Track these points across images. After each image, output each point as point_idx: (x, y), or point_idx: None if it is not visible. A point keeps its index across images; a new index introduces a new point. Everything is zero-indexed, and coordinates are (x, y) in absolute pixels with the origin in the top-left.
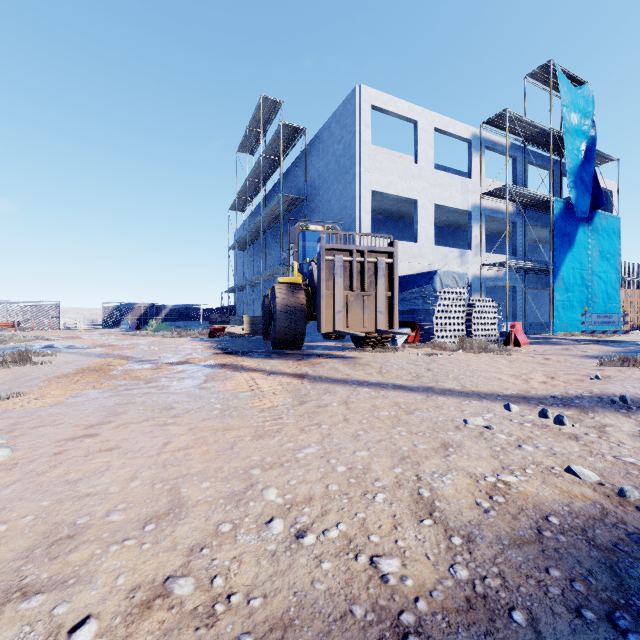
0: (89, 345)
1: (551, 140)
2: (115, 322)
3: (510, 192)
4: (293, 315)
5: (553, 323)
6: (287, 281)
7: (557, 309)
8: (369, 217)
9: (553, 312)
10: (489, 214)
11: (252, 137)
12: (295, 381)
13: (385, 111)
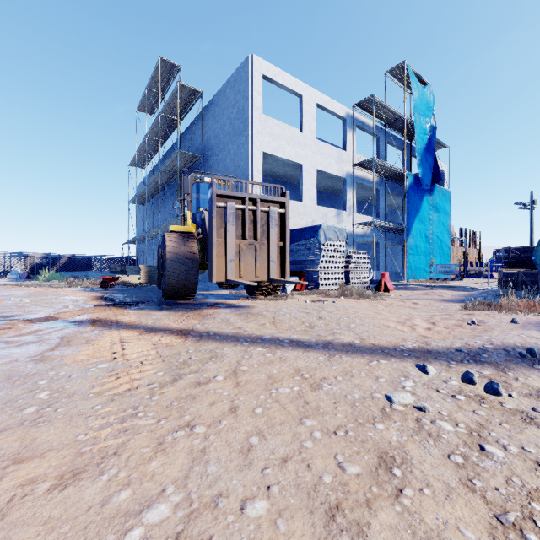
0: None
1: (405, 125)
2: (3, 272)
3: (375, 164)
4: (184, 264)
5: (406, 272)
6: (179, 230)
7: (409, 261)
8: (261, 176)
9: (406, 263)
10: (359, 182)
11: (151, 97)
12: (176, 340)
13: (275, 82)
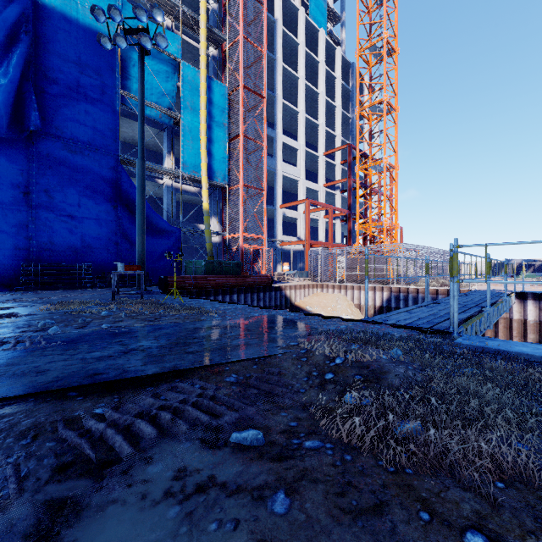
0: None
1: None
2: (495, 272)
3: None
4: None
5: None
6: None
7: None
8: None
9: None
10: None
11: None
12: None
13: None
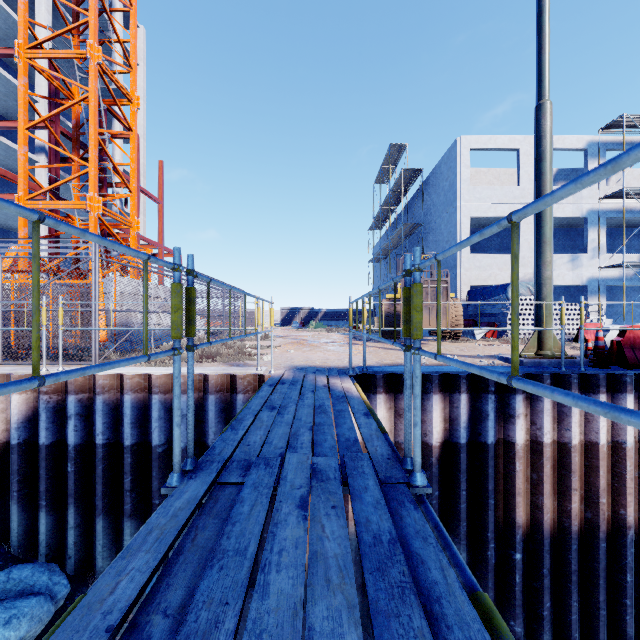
0: (283, 335)
1: None
2: (288, 322)
3: (634, 192)
4: (392, 318)
5: None
6: (391, 297)
7: None
8: None
9: None
10: (612, 216)
11: (385, 172)
12: (376, 348)
13: (485, 149)
